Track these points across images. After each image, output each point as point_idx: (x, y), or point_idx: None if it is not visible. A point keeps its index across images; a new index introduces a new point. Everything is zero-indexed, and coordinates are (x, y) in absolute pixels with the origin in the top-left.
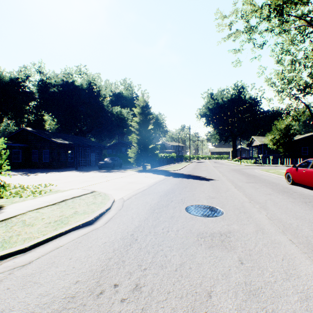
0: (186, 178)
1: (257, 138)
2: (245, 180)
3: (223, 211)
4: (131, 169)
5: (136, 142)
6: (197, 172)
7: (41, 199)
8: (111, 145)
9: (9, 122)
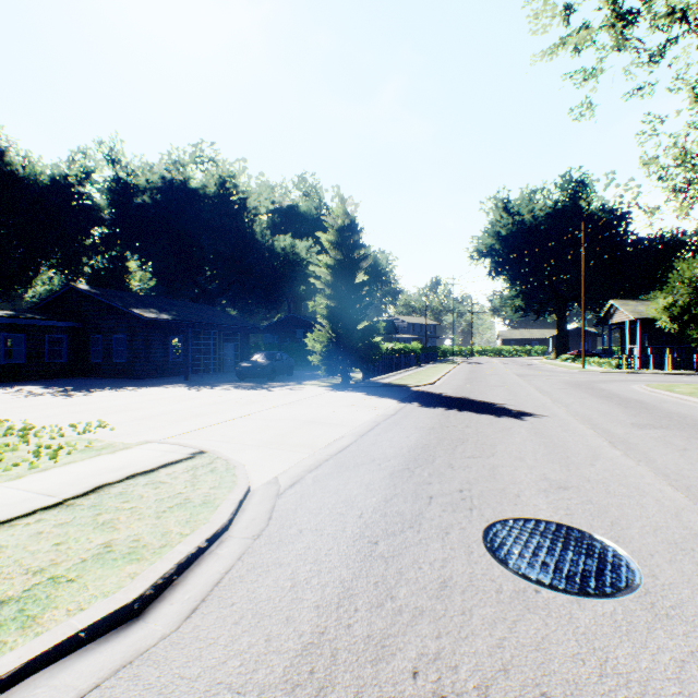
0: (456, 408)
1: (623, 304)
2: (624, 417)
3: (633, 560)
4: (314, 381)
5: (326, 315)
6: (480, 392)
7: (34, 482)
8: (272, 323)
9: (53, 276)
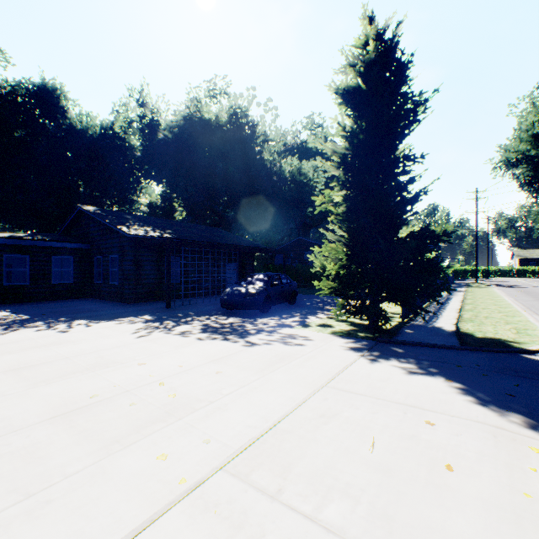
0: None
1: None
2: None
3: None
4: (322, 316)
5: (344, 215)
6: None
7: None
8: (282, 246)
9: None
